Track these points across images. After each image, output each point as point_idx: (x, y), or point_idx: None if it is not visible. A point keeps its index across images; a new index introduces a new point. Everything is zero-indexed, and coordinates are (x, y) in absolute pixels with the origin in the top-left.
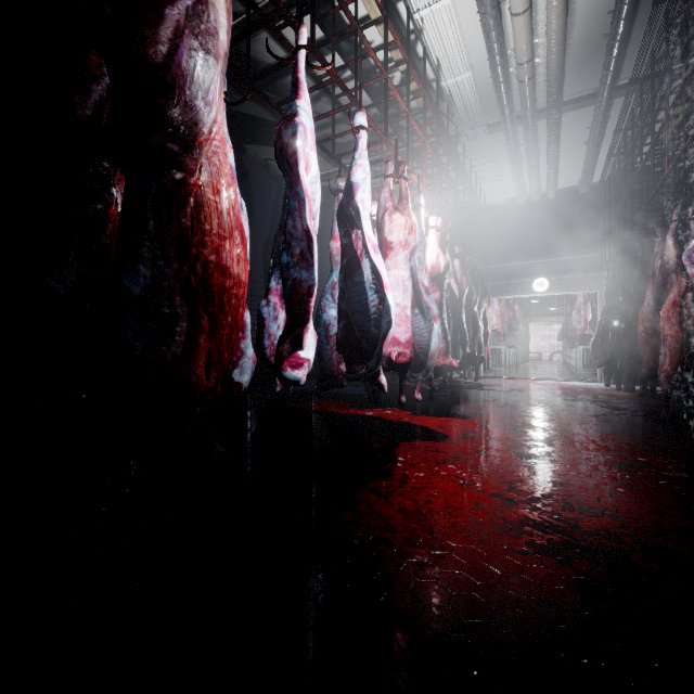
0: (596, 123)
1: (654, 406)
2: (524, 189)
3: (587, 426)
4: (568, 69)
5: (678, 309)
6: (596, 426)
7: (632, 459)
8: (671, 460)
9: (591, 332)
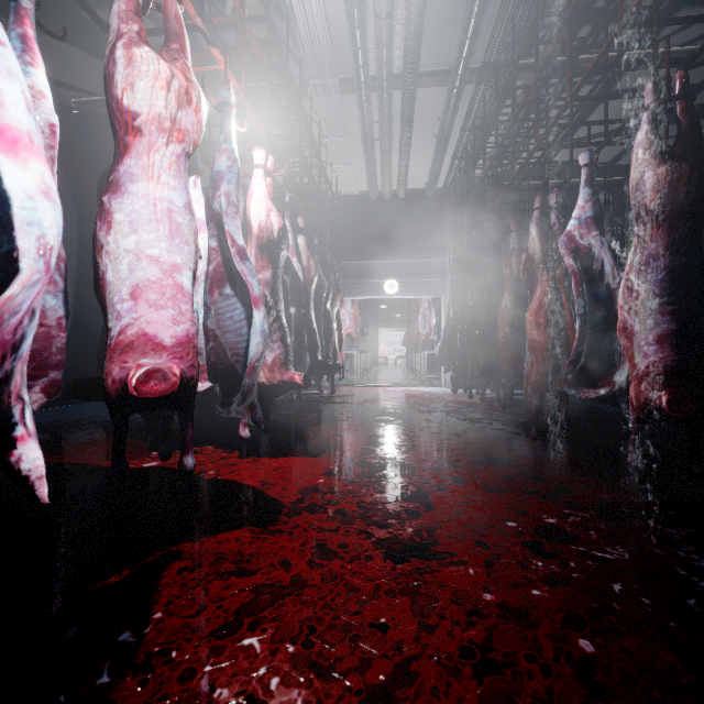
0: (448, 110)
1: (501, 413)
2: (376, 180)
3: (457, 455)
4: (427, 25)
5: (543, 308)
6: (467, 453)
7: (541, 522)
8: (582, 514)
9: (435, 337)
